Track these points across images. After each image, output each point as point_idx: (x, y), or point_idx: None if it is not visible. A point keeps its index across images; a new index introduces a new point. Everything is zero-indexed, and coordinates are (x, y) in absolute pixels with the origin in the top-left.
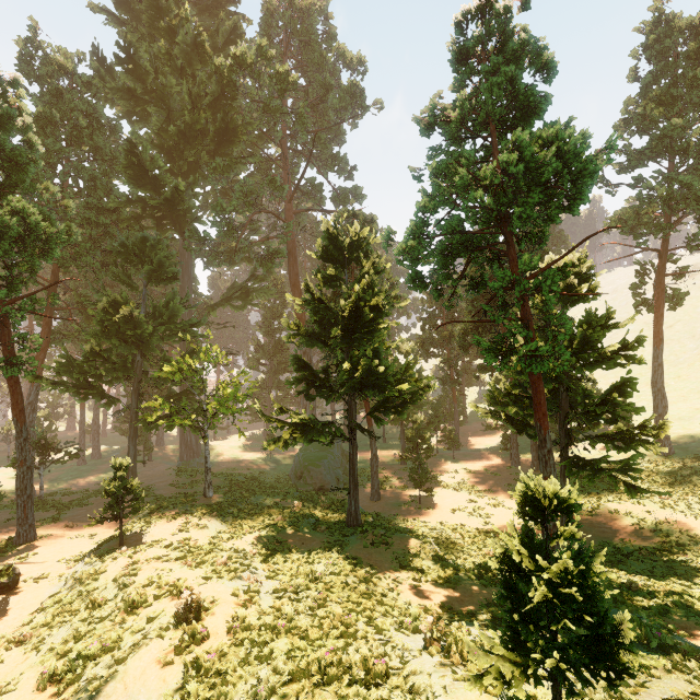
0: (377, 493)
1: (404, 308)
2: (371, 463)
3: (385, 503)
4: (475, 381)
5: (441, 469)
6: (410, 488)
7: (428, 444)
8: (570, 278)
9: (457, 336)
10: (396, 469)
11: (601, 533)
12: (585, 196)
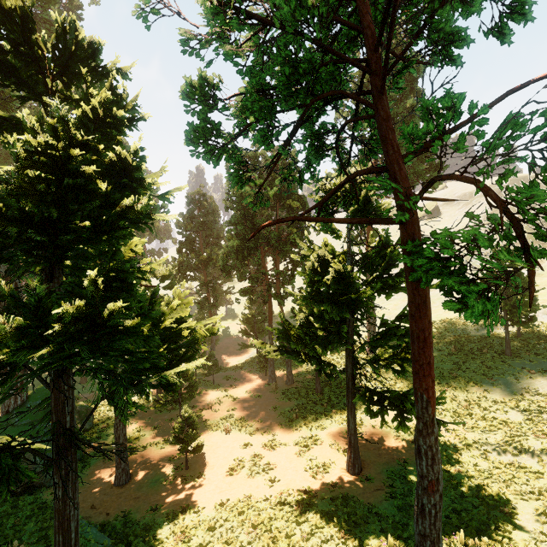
0: (126, 472)
1: (157, 232)
2: (115, 432)
3: (138, 485)
4: (224, 301)
5: (203, 401)
6: (171, 441)
7: (191, 381)
8: (370, 193)
9: (221, 259)
10: (151, 413)
11: (378, 457)
12: (528, 8)
